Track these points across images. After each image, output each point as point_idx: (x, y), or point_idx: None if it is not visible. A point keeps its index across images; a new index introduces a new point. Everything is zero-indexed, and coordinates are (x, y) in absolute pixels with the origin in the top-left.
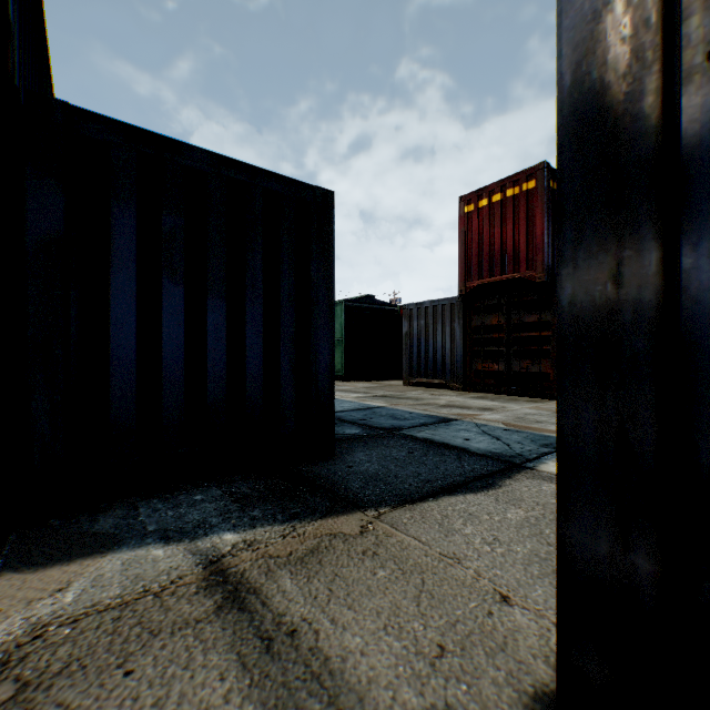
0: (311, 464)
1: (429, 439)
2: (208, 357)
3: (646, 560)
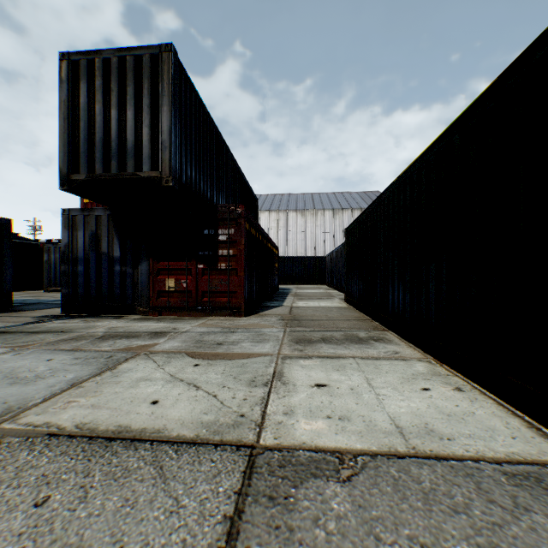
0: (5, 309)
1: (56, 303)
2: None
3: (68, 290)
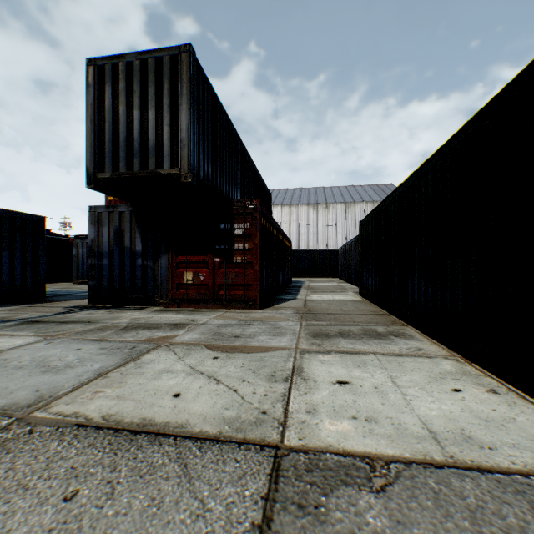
0: (39, 300)
1: (83, 294)
2: (4, 268)
3: (94, 283)
